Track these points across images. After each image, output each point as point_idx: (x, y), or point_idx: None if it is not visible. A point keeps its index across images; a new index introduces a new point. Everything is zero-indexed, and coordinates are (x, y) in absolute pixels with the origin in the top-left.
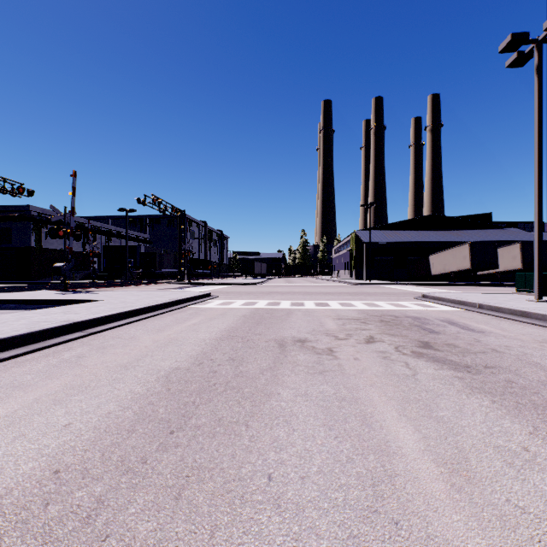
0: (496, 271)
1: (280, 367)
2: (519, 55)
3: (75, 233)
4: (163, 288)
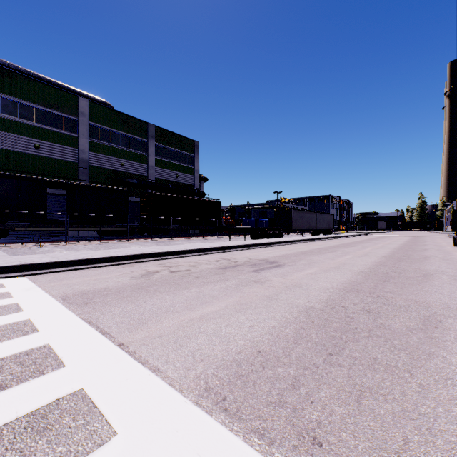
0: None
1: (392, 237)
2: None
3: None
4: None
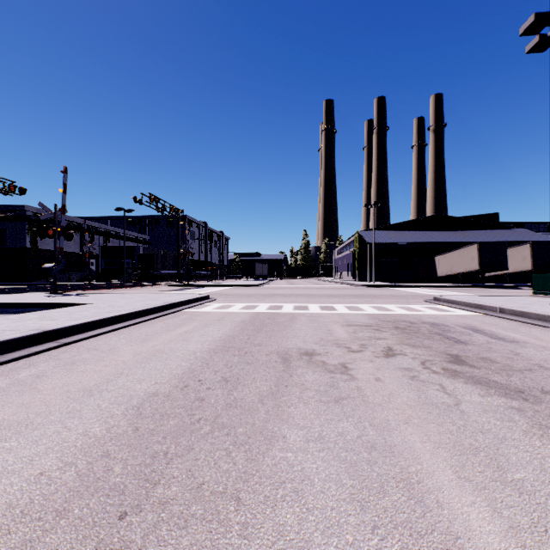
0: (504, 272)
1: (285, 391)
2: (541, 39)
3: (66, 232)
4: (161, 290)
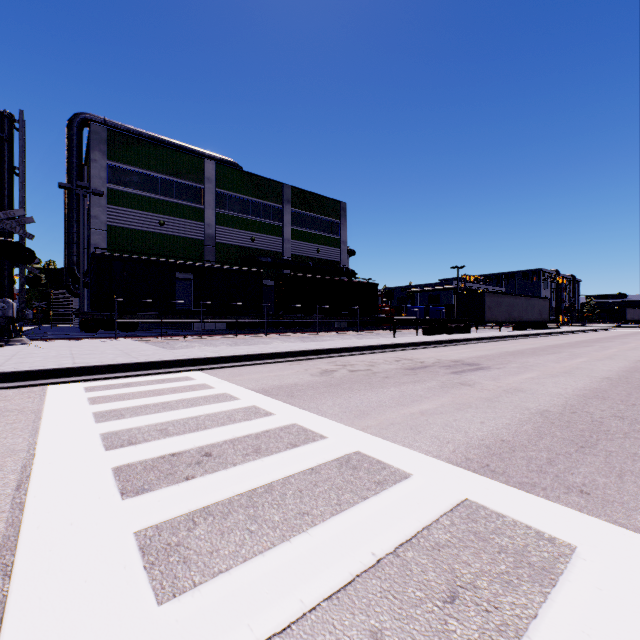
0: None
1: None
2: None
3: None
4: None
